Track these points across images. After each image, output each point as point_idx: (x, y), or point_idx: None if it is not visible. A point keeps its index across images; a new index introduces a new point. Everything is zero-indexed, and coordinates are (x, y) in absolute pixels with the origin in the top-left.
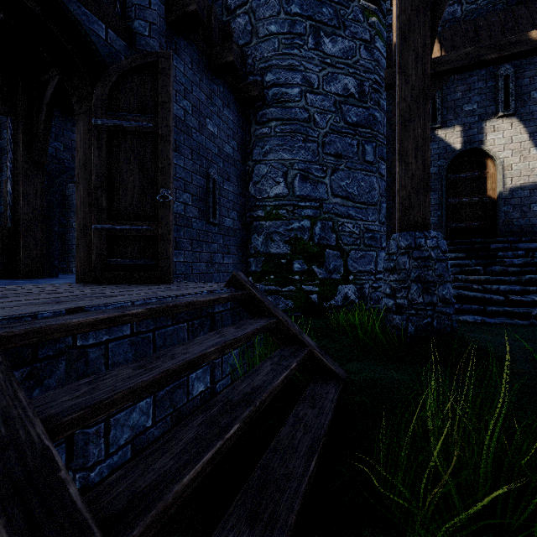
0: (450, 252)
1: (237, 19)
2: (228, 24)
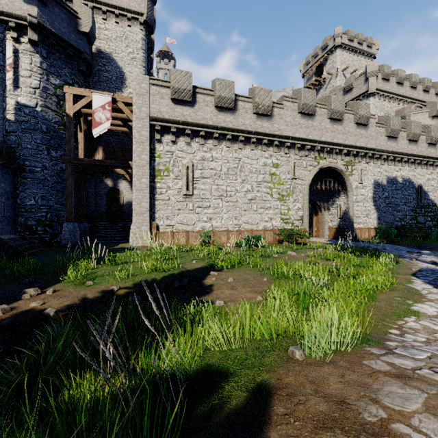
0: (106, 222)
1: (11, 136)
2: (9, 148)
